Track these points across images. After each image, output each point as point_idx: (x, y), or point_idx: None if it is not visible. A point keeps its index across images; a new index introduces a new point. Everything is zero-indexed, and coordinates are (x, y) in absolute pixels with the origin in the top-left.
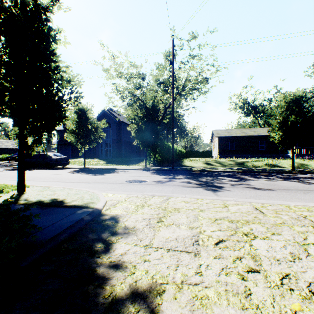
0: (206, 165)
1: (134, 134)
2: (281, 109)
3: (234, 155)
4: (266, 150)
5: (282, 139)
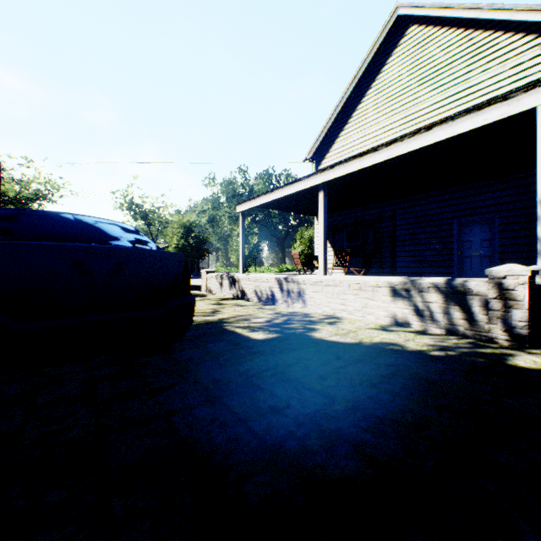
0: None
1: None
2: None
3: None
4: None
5: None
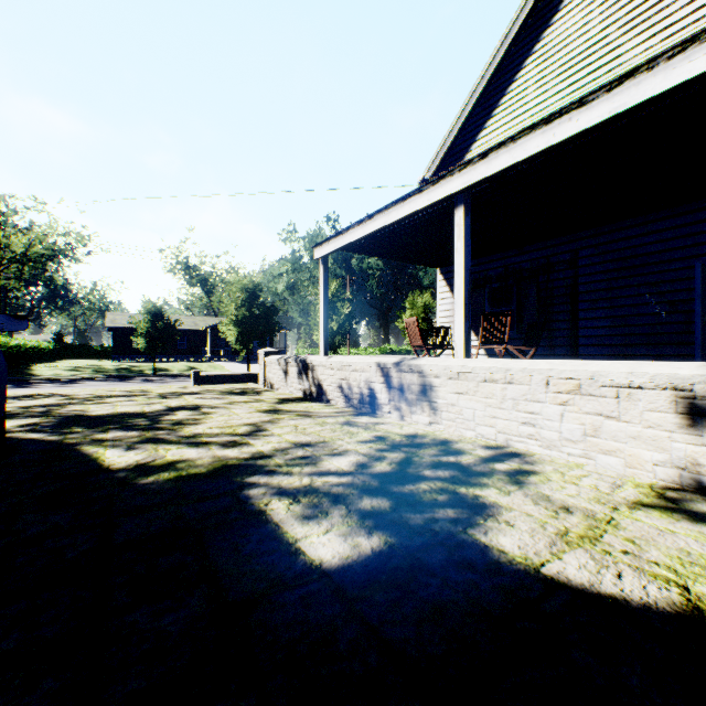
0: (71, 372)
1: None
2: (144, 316)
3: (142, 356)
4: (188, 350)
5: (145, 345)
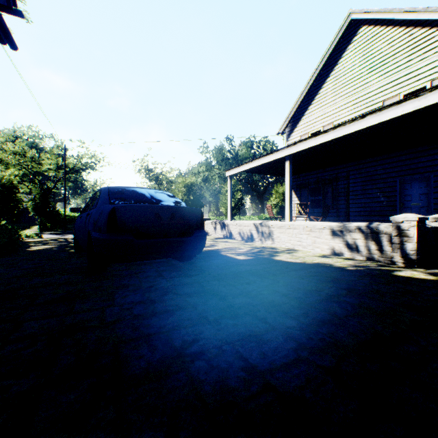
0: None
1: (32, 208)
2: None
3: None
4: None
5: None
